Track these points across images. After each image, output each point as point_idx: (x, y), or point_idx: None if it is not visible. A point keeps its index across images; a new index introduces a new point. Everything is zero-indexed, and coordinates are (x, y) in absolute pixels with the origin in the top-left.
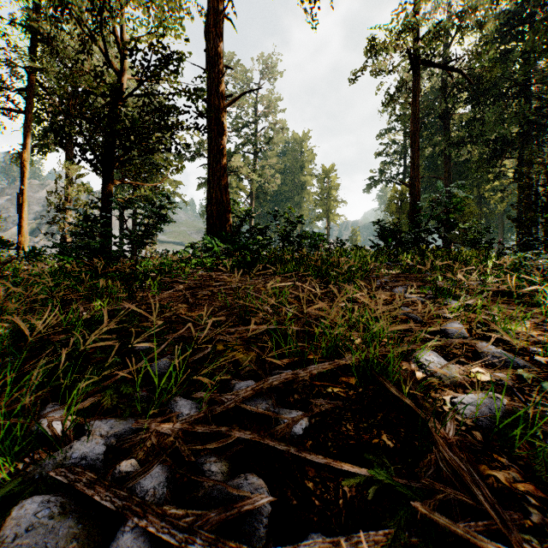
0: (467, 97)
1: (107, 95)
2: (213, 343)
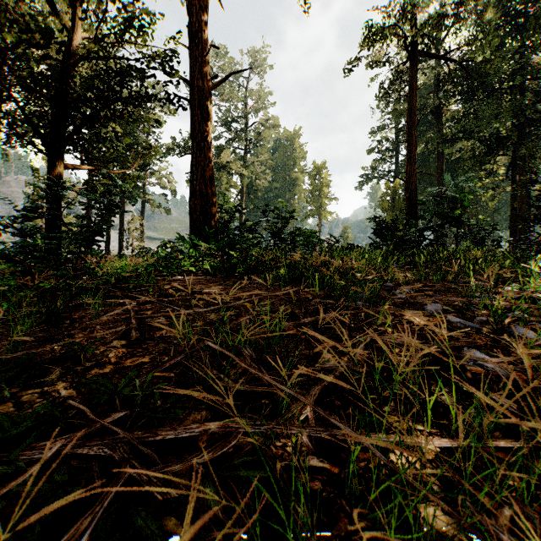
0: (461, 92)
1: (41, 45)
2: (106, 504)
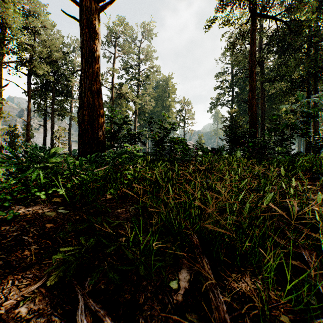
0: (277, 49)
1: None
2: None
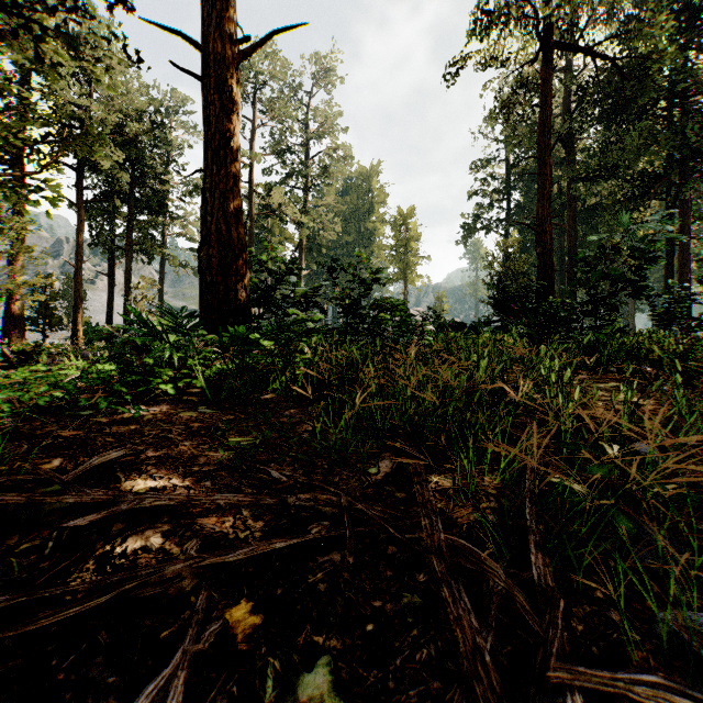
0: (602, 112)
1: None
2: None
